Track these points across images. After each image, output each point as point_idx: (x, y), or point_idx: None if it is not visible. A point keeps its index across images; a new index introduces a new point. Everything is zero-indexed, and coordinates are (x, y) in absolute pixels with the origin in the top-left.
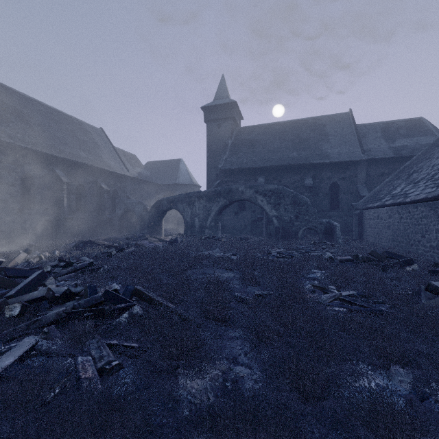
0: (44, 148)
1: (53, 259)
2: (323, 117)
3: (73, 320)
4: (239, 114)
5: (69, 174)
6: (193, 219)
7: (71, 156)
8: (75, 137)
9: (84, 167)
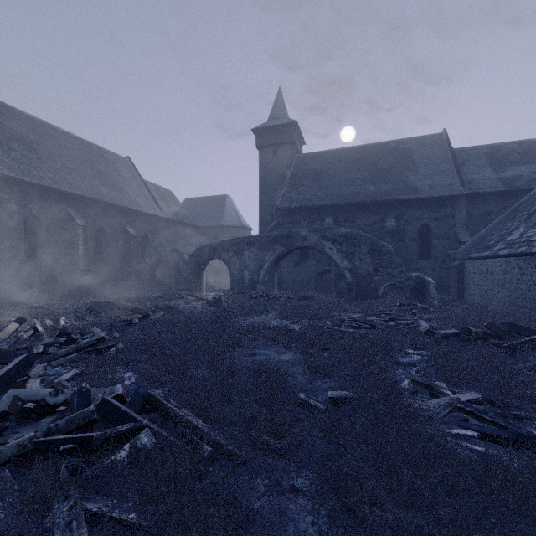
0: (55, 183)
1: (54, 330)
2: (409, 140)
3: (34, 466)
4: (300, 138)
5: (86, 215)
6: (241, 271)
7: (89, 192)
8: (94, 169)
9: (106, 206)
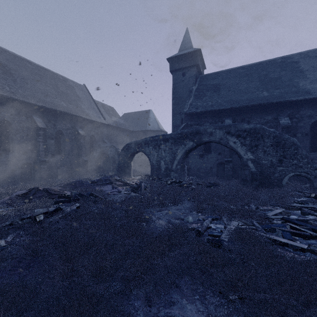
0: (23, 97)
1: None
2: (294, 55)
3: None
4: (202, 63)
5: (48, 121)
6: (158, 161)
7: (50, 104)
8: (57, 90)
9: (63, 115)
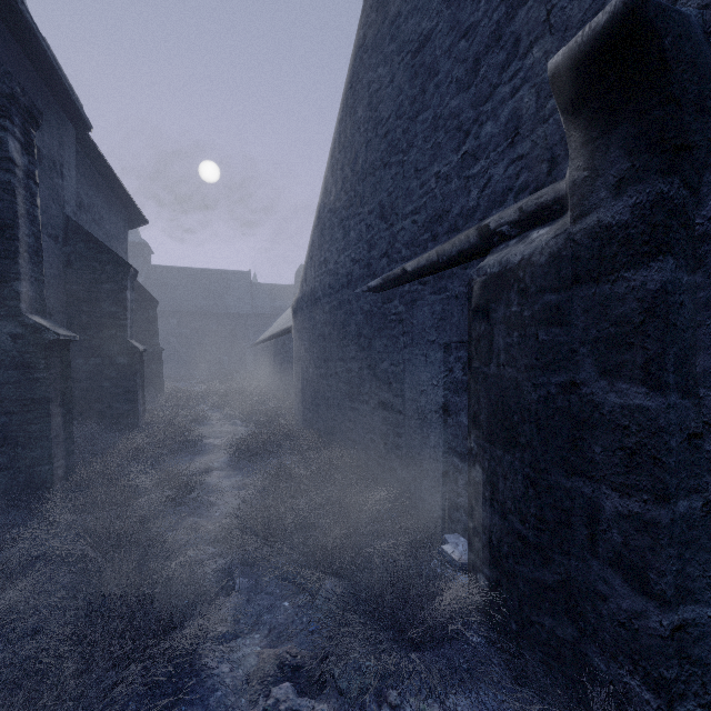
0: None
1: None
2: (230, 272)
3: None
4: (149, 251)
5: None
6: None
7: None
8: None
9: None
